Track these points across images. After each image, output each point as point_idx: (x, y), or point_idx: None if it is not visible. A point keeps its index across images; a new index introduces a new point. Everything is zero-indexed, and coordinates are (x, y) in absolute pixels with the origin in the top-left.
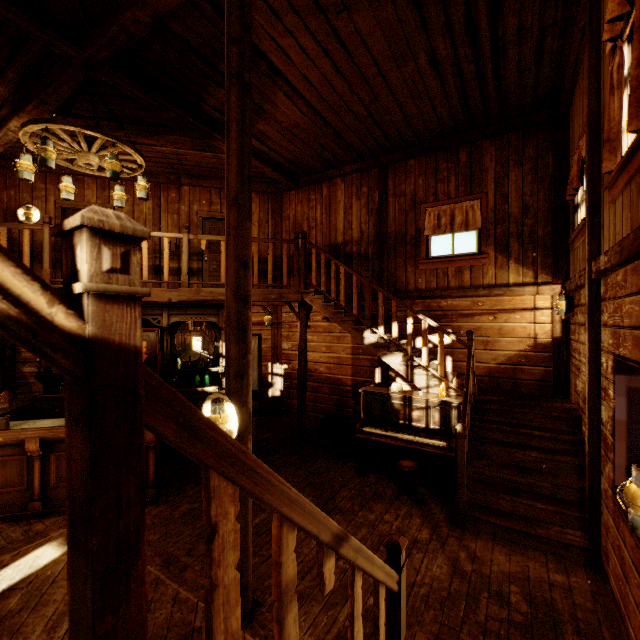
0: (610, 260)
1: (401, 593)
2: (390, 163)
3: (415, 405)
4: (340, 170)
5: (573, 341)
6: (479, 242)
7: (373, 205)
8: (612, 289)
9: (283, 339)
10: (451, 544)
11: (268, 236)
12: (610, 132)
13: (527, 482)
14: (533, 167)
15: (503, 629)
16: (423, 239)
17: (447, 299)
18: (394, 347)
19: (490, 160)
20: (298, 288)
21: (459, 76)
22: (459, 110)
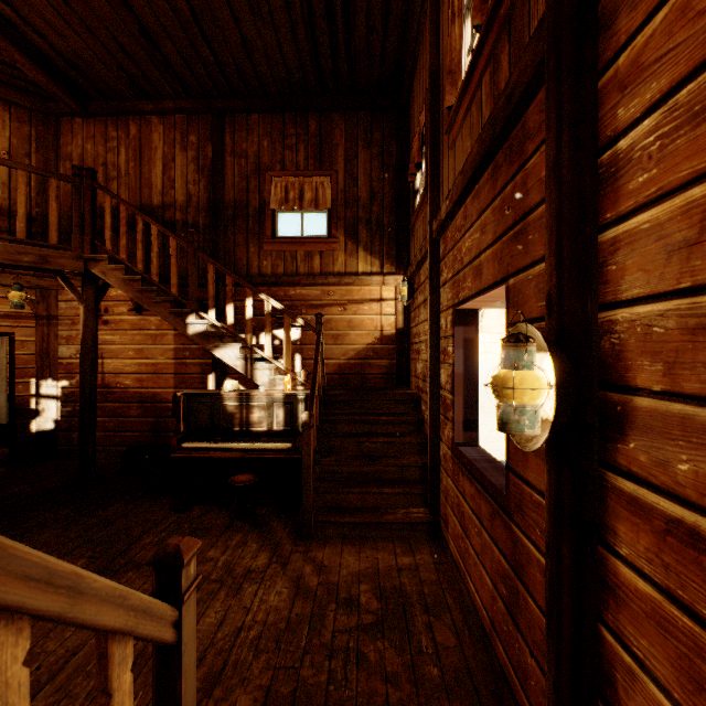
0: (452, 199)
1: (184, 642)
2: (228, 112)
3: (255, 404)
4: (157, 104)
5: (414, 328)
6: (330, 225)
7: (205, 162)
8: (452, 239)
9: (60, 342)
10: (295, 561)
11: (30, 179)
12: (452, 63)
13: (376, 470)
14: (380, 153)
15: (353, 640)
16: (269, 214)
17: (296, 287)
18: (231, 339)
19: (340, 136)
20: (80, 252)
21: (307, 3)
22: (308, 59)
